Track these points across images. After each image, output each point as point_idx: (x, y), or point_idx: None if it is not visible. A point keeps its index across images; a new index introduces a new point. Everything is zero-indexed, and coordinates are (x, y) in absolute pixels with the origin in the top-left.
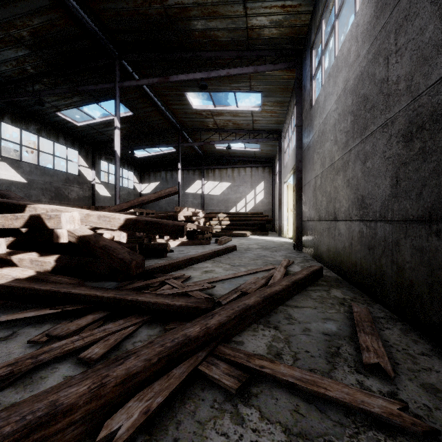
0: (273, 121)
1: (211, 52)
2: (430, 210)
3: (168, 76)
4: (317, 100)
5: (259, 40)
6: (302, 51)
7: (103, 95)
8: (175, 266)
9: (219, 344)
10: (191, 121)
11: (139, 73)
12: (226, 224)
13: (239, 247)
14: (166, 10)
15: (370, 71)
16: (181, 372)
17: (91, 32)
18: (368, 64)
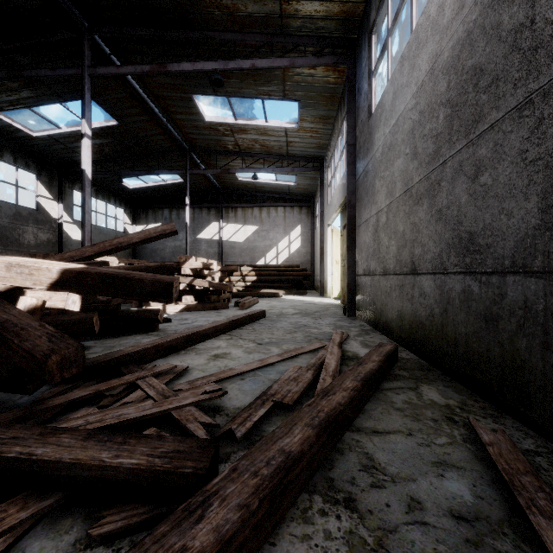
0: (313, 145)
1: (229, 34)
2: None
3: (166, 63)
4: (380, 102)
5: (297, 19)
6: (355, 41)
7: (69, 91)
8: (164, 349)
9: None
10: (203, 140)
11: (123, 60)
12: (252, 280)
13: (269, 312)
14: None
15: (489, 22)
16: None
17: None
18: (484, 12)
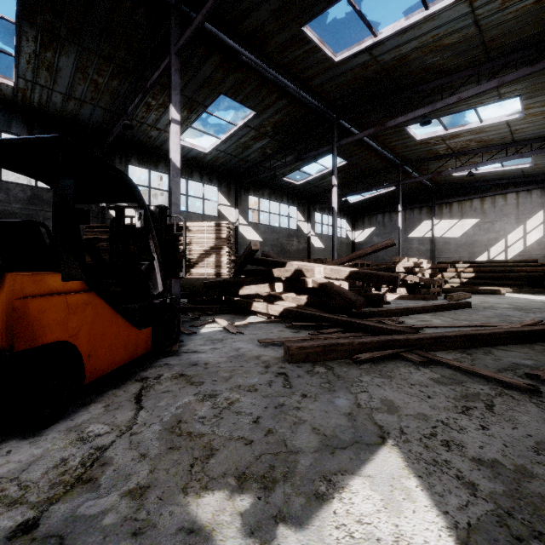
0: None
1: (436, 81)
2: None
3: (385, 122)
4: None
5: (504, 46)
6: None
7: (320, 154)
8: (390, 313)
9: (415, 350)
10: (414, 153)
11: (354, 125)
12: (469, 276)
13: (477, 305)
14: (382, 66)
15: None
16: (389, 352)
17: (314, 109)
18: None
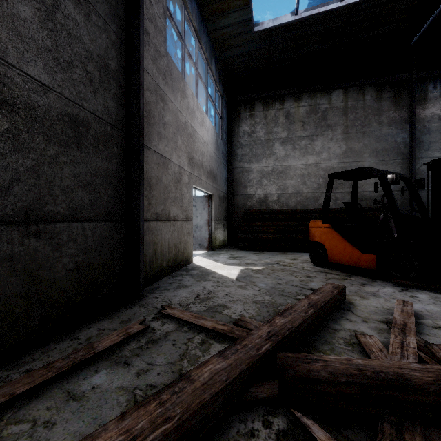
0: None
1: None
2: (27, 210)
3: None
4: None
5: None
6: None
7: None
8: None
9: None
10: None
11: None
12: None
13: None
14: None
15: None
16: None
17: None
18: None
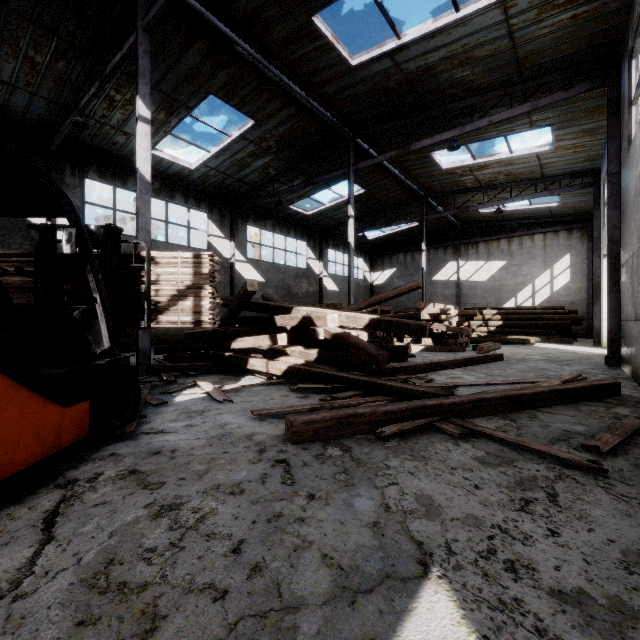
0: (579, 159)
1: (465, 101)
2: None
3: (409, 145)
4: (633, 141)
5: (538, 65)
6: (619, 56)
7: (334, 179)
8: (416, 369)
9: (451, 418)
10: (440, 184)
11: (373, 146)
12: (496, 324)
13: (508, 357)
14: (406, 77)
15: None
16: (421, 422)
17: (327, 123)
18: None
